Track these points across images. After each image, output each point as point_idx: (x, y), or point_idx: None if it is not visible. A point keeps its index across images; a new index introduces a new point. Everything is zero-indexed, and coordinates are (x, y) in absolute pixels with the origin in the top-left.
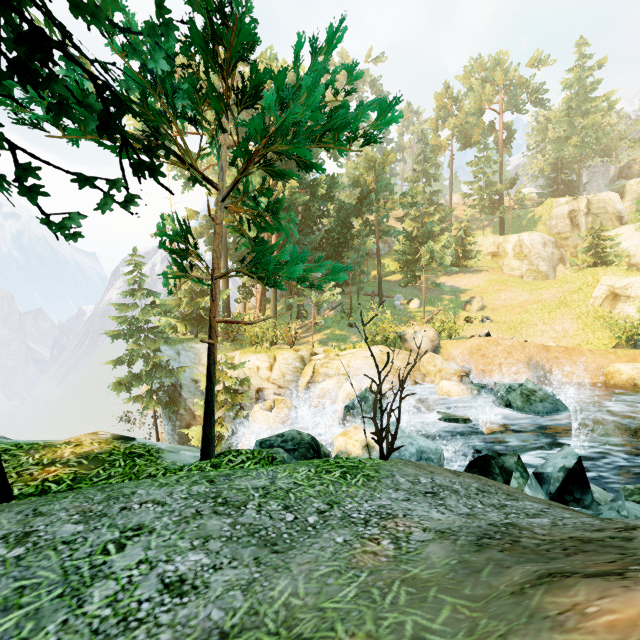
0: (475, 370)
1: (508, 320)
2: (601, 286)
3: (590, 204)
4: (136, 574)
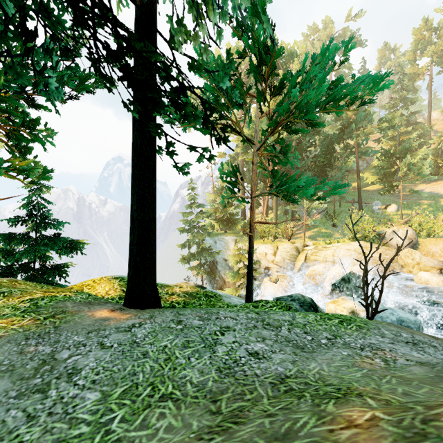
0: None
1: None
2: None
3: None
4: (234, 346)
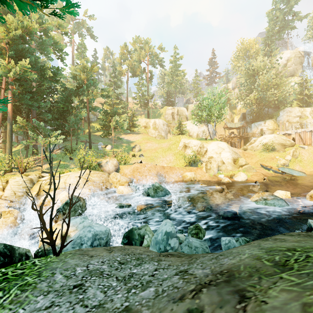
0: (135, 179)
1: (150, 156)
2: (181, 142)
3: (178, 111)
4: None
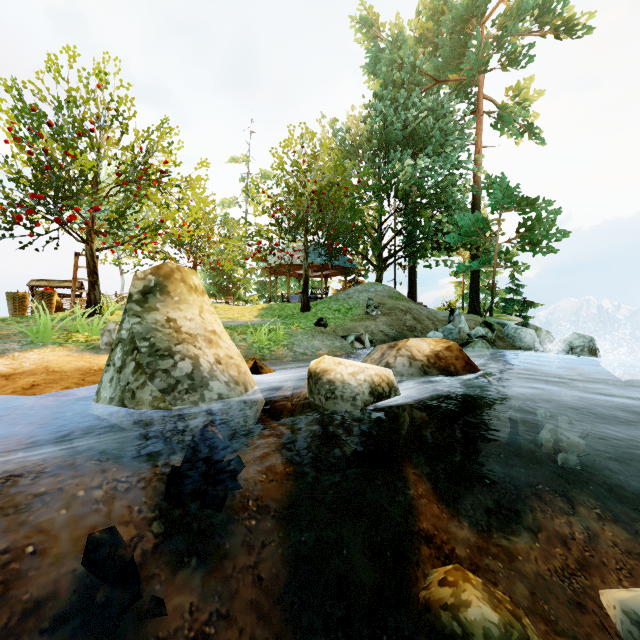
0: None
1: None
2: None
3: None
4: None
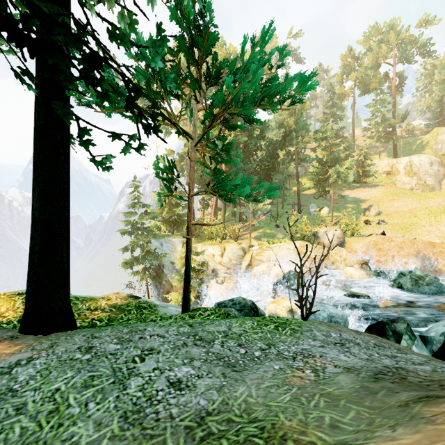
0: (373, 260)
1: (400, 222)
2: None
3: None
4: (153, 375)
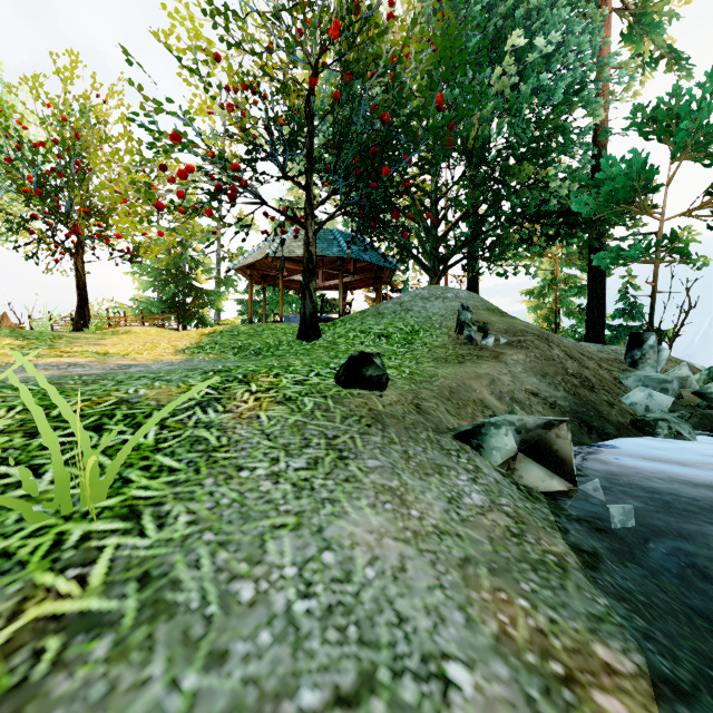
0: None
1: None
2: None
3: None
4: None
